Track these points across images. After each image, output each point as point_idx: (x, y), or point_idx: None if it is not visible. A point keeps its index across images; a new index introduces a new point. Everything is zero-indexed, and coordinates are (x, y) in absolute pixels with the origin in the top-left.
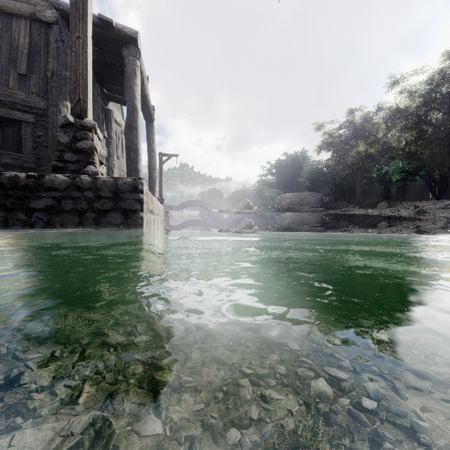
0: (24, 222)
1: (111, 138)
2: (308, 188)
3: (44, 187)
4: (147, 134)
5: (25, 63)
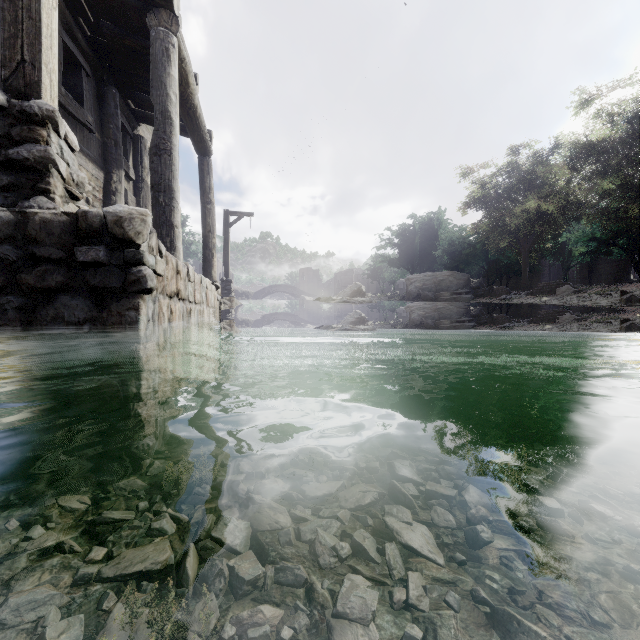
0: None
1: (142, 182)
2: (447, 266)
3: None
4: (200, 176)
5: None
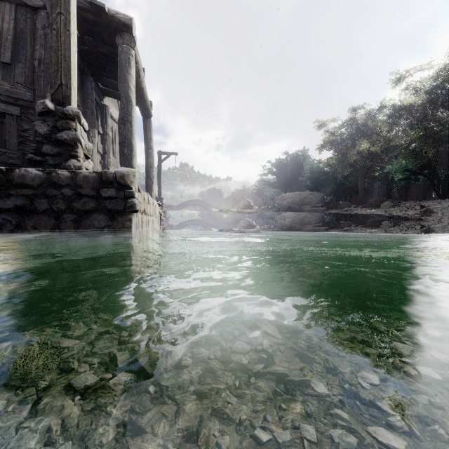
0: None
1: (106, 135)
2: (309, 188)
3: (13, 183)
4: (144, 131)
5: (10, 51)
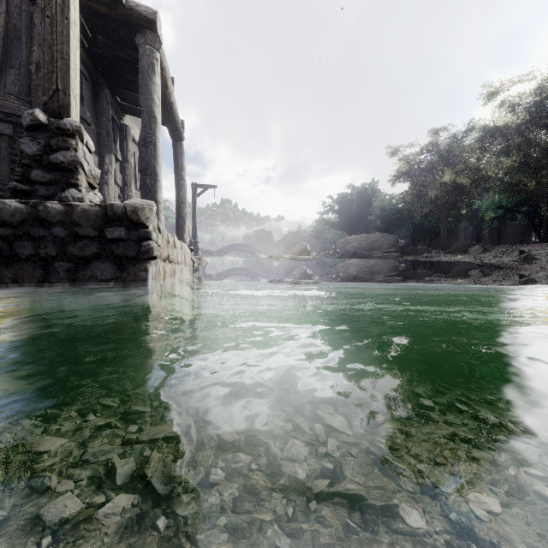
0: None
1: (127, 162)
2: (379, 229)
3: None
4: (174, 157)
5: None
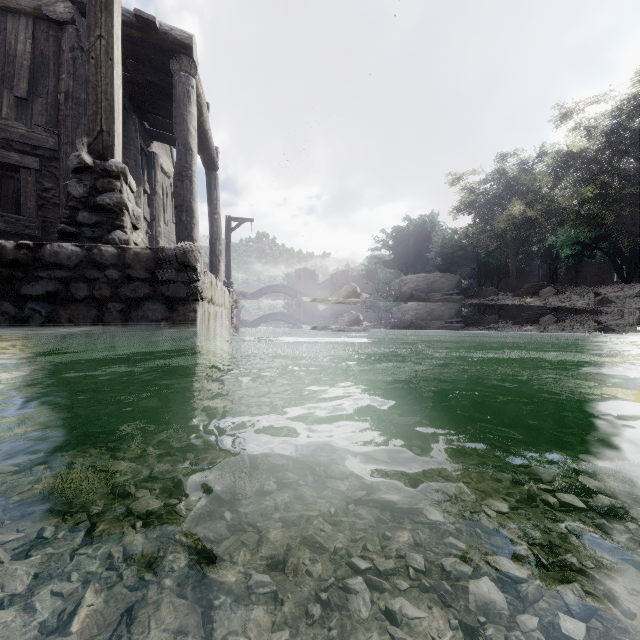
0: (12, 317)
1: (155, 195)
2: (439, 268)
3: (44, 263)
4: (207, 188)
5: (26, 81)
